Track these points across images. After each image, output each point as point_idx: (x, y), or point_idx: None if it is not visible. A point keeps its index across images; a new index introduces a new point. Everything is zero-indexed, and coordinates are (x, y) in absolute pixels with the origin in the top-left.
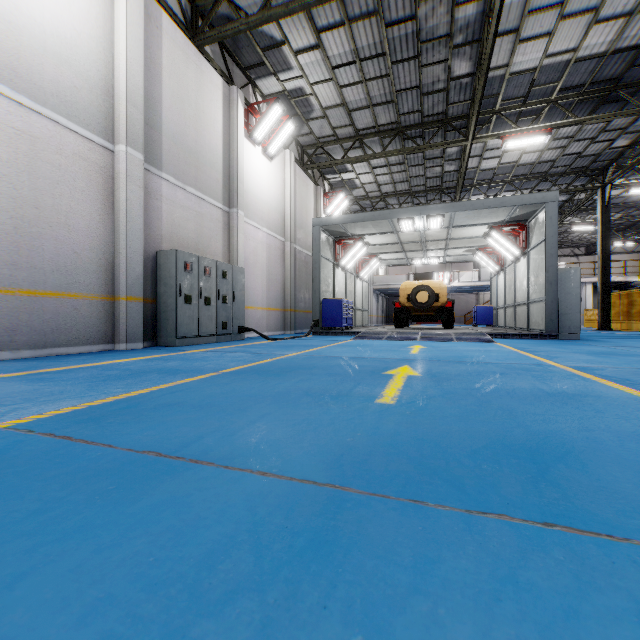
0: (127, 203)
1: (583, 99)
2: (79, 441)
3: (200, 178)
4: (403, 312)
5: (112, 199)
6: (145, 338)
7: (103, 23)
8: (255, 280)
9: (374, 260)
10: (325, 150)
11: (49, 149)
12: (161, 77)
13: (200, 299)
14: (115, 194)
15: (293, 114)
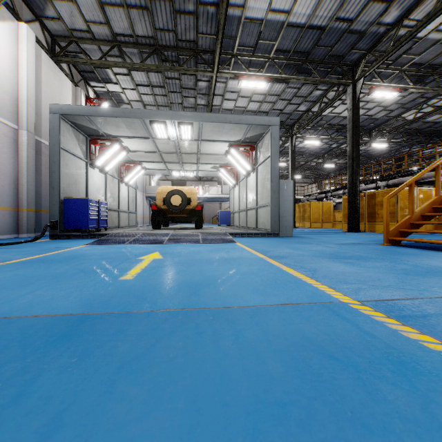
0: None
1: (288, 64)
2: None
3: None
4: (159, 214)
5: None
6: None
7: None
8: None
9: (138, 167)
10: (80, 46)
11: None
12: None
13: None
14: None
15: None
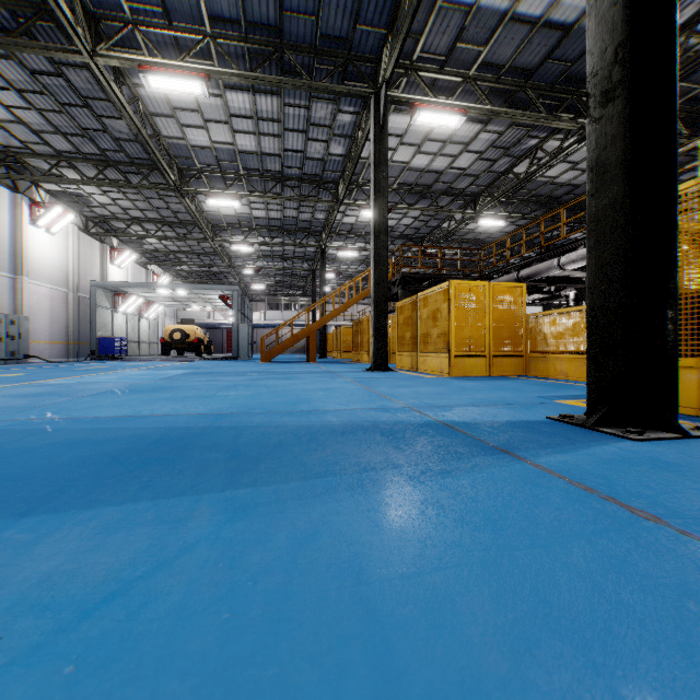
0: None
1: (272, 230)
2: None
3: None
4: (166, 345)
5: None
6: None
7: None
8: (39, 322)
9: (156, 305)
10: (108, 224)
11: None
12: None
13: None
14: None
15: (75, 201)
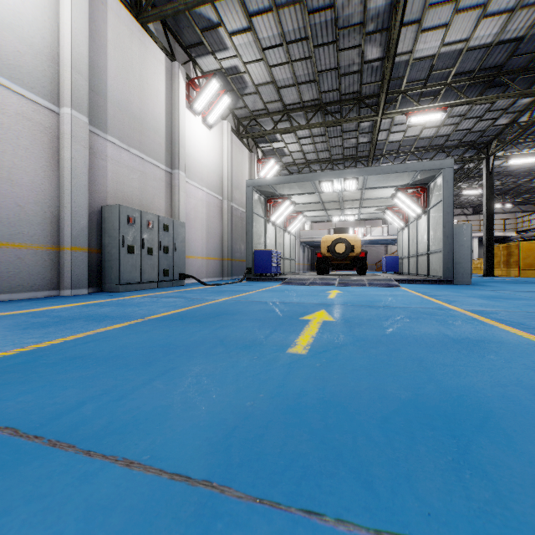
0: (72, 161)
1: (473, 83)
2: None
3: (144, 142)
4: (324, 261)
5: (57, 157)
6: (90, 284)
7: None
8: (195, 233)
9: (300, 217)
10: (258, 122)
11: None
12: (106, 49)
13: (143, 249)
14: (60, 153)
15: (229, 89)
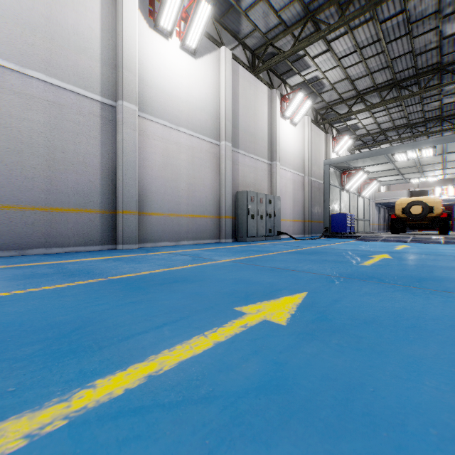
0: (225, 170)
1: None
2: (252, 265)
3: (256, 148)
4: (398, 221)
5: (219, 168)
6: (232, 237)
7: (215, 84)
8: (285, 203)
9: (374, 182)
10: (333, 109)
11: (197, 151)
12: (238, 100)
13: (257, 216)
14: (220, 166)
15: (310, 92)
